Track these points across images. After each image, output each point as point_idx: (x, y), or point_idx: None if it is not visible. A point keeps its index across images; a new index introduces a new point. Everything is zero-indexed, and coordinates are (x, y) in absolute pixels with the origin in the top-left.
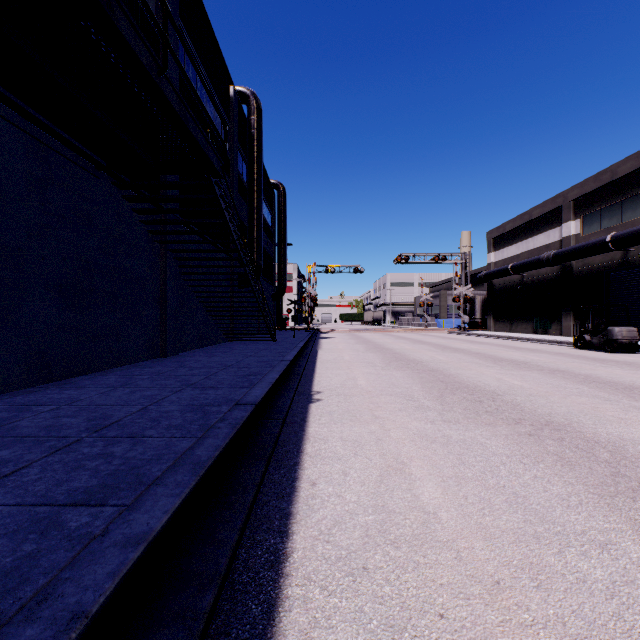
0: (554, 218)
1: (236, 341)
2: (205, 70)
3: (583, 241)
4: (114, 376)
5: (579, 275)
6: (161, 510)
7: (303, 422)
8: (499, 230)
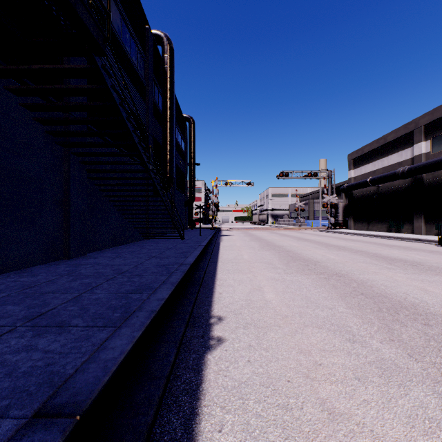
0: (406, 141)
1: (151, 239)
2: (120, 1)
3: (433, 158)
4: None
5: (429, 185)
6: None
7: None
8: (358, 152)
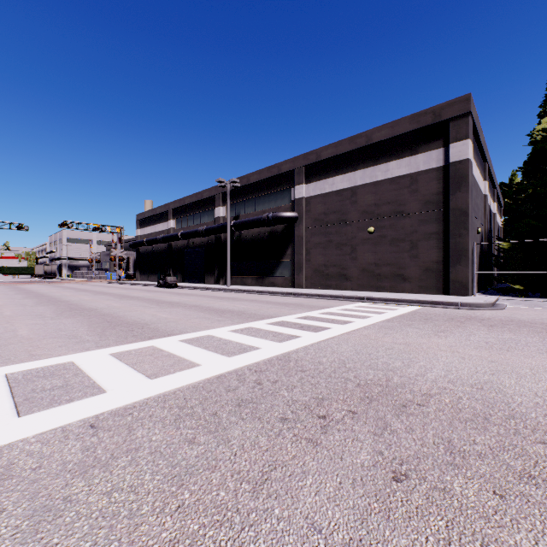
0: (166, 216)
1: None
2: None
3: (176, 232)
4: None
5: (175, 250)
6: None
7: None
8: (142, 215)
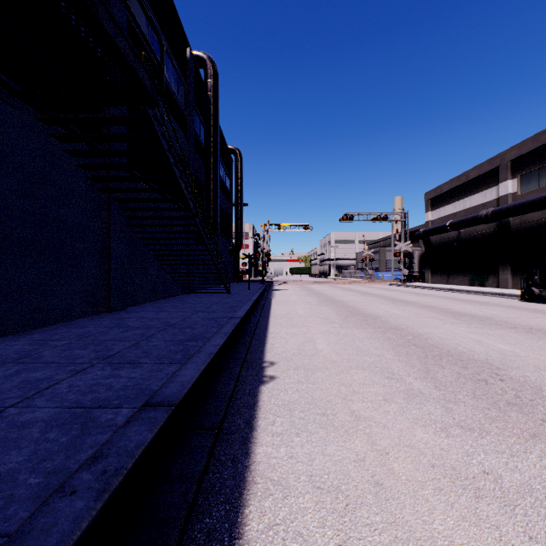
0: (491, 178)
1: (192, 293)
2: (159, 25)
3: (521, 199)
4: (25, 341)
5: (516, 231)
6: None
7: (248, 430)
8: (436, 191)
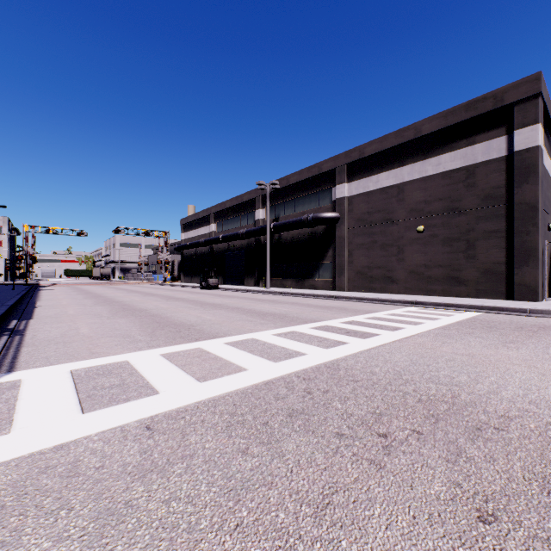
0: (208, 220)
1: None
2: None
3: (217, 235)
4: None
5: (216, 252)
6: (2, 311)
7: (33, 310)
8: (186, 220)
